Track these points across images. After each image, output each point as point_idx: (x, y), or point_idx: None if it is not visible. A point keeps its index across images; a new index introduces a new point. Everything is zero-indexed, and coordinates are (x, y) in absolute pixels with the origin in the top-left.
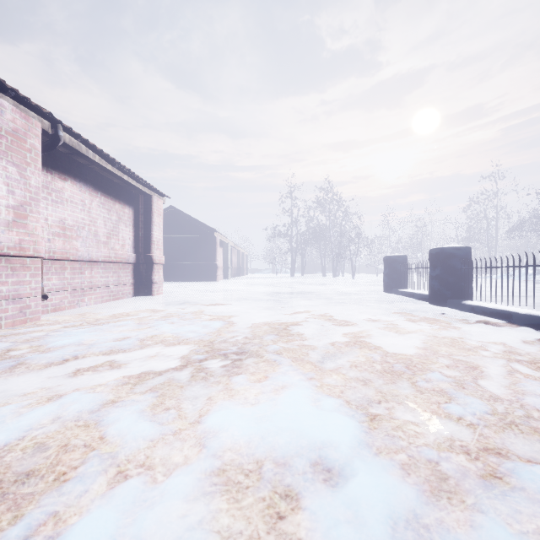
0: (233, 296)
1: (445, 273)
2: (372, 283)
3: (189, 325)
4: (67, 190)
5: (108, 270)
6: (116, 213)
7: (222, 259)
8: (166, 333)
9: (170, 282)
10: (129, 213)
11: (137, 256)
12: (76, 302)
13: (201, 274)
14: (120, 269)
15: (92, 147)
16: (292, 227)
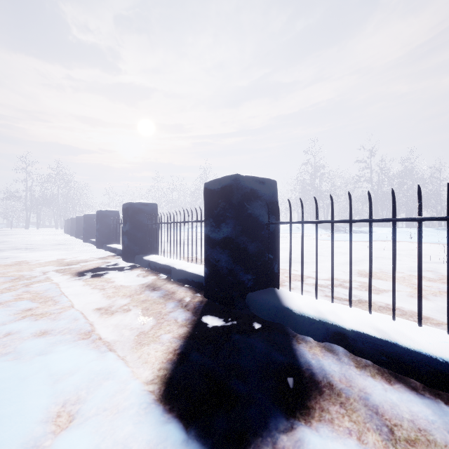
0: None
1: (69, 225)
2: None
3: None
4: None
5: None
6: None
7: None
8: None
9: None
10: None
11: None
12: None
13: None
14: None
15: None
16: (27, 193)
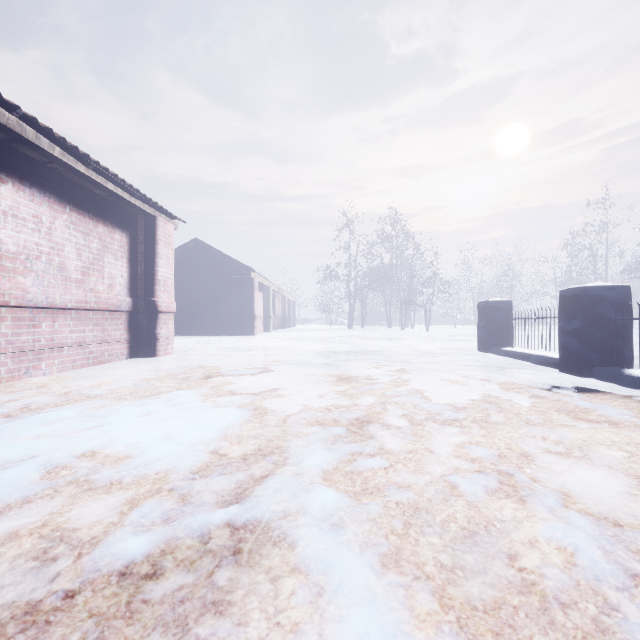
0: (269, 357)
1: (590, 326)
2: (454, 337)
3: (173, 421)
4: (6, 197)
5: (84, 321)
6: (99, 239)
7: (262, 306)
8: (115, 446)
9: (194, 335)
10: (121, 239)
11: (135, 302)
12: (23, 370)
13: (234, 326)
14: (105, 320)
15: (42, 129)
16: (350, 267)
